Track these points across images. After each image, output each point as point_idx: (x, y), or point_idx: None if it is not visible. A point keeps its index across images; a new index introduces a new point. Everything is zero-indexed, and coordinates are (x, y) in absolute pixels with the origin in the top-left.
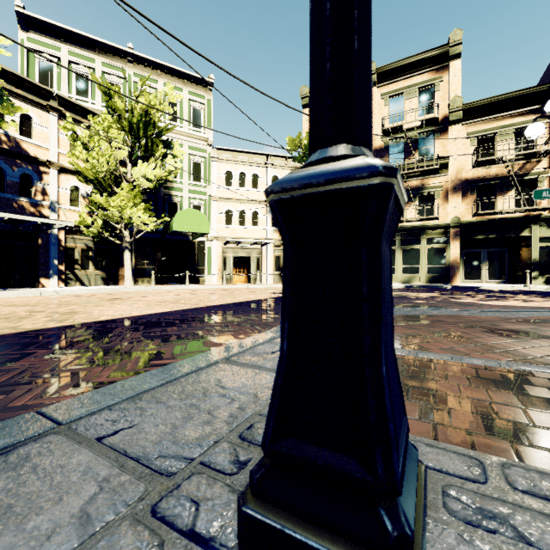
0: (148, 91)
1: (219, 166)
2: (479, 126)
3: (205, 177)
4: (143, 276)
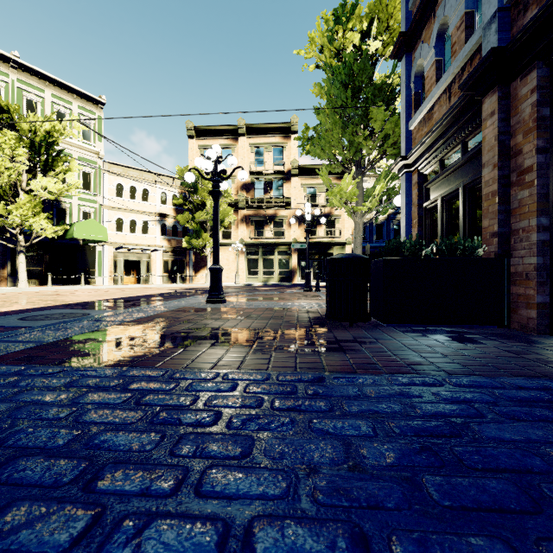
0: (34, 99)
1: (110, 178)
2: (308, 181)
3: (96, 186)
4: (28, 277)
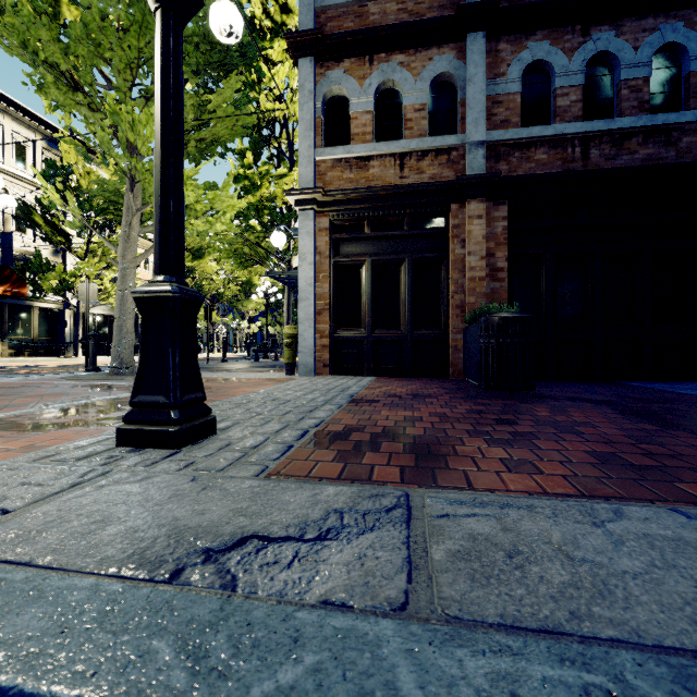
0: None
1: None
2: None
3: None
4: None
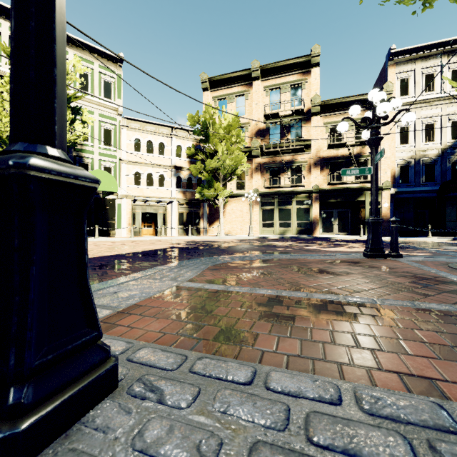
0: None
1: (129, 133)
2: (332, 119)
3: (116, 142)
4: None
